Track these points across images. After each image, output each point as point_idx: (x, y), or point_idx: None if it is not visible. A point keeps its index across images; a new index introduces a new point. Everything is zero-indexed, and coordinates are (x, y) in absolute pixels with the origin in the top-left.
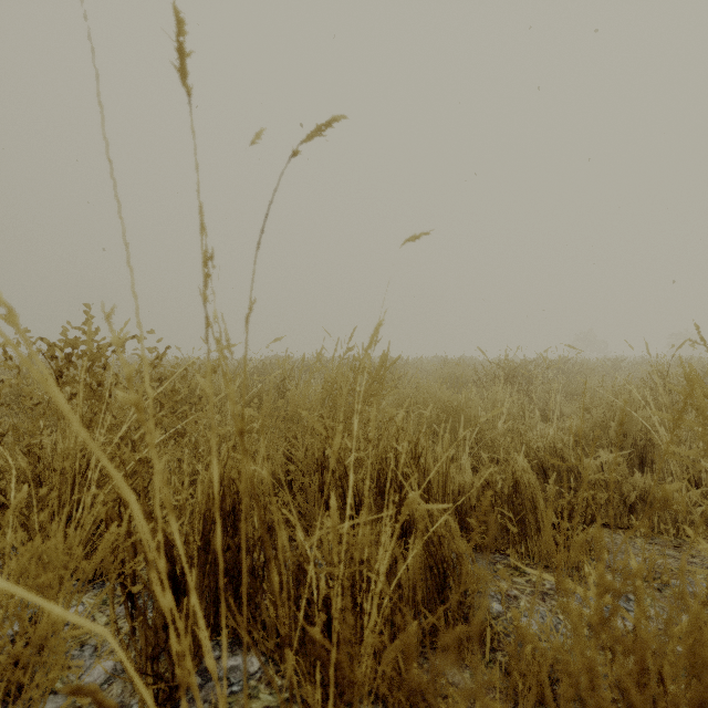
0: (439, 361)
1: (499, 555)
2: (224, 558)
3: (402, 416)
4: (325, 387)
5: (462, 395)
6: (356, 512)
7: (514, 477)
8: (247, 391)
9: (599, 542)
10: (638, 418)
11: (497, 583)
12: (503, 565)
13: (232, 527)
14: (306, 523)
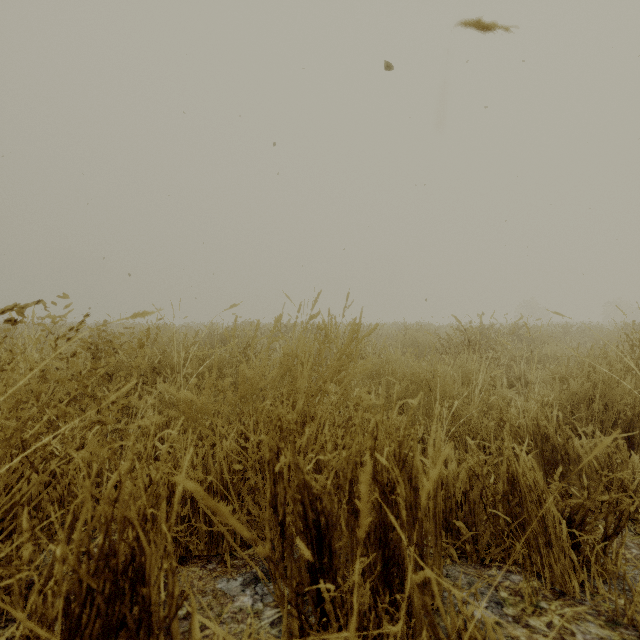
0: (398, 326)
1: (497, 571)
2: (118, 638)
3: (432, 482)
4: (284, 362)
5: (439, 368)
6: (321, 539)
7: (511, 470)
8: (206, 359)
9: (614, 550)
10: (625, 391)
11: (509, 631)
12: (508, 592)
13: (131, 590)
14: (258, 535)
